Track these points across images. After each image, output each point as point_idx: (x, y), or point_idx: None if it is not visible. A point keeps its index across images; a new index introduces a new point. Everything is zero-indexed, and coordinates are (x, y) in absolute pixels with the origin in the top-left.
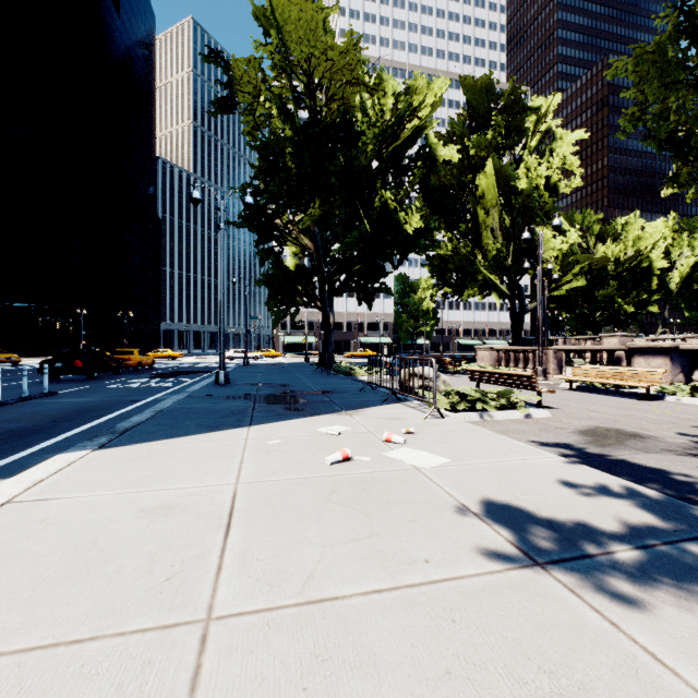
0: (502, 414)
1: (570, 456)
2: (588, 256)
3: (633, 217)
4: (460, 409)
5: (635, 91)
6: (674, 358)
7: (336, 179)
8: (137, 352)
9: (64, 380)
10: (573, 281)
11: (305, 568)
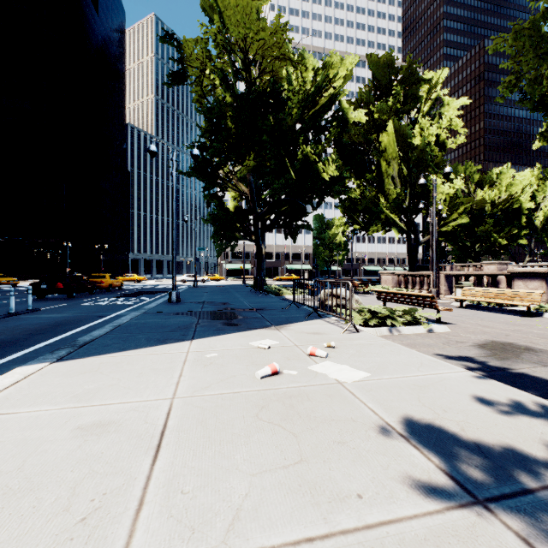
0: (408, 329)
1: (476, 369)
2: (469, 199)
3: (505, 168)
4: (372, 325)
5: (512, 62)
6: None
7: (267, 136)
8: (109, 276)
9: (49, 298)
10: (458, 219)
11: (231, 505)
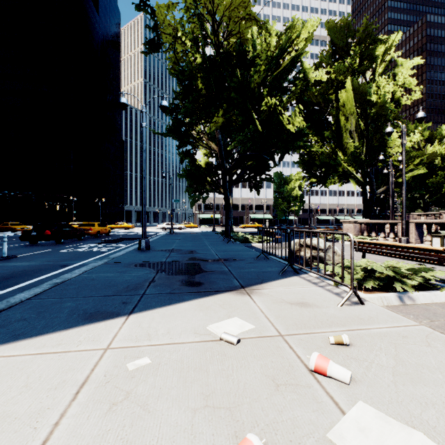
0: (424, 297)
1: None
2: (421, 154)
3: None
4: (370, 287)
5: None
6: None
7: (234, 92)
8: (97, 224)
9: (40, 244)
10: (415, 171)
11: None
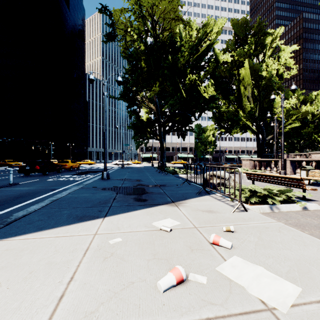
0: (286, 207)
1: None
2: (297, 112)
3: None
4: (253, 202)
5: None
6: None
7: (167, 70)
8: (70, 161)
9: (31, 175)
10: (292, 124)
11: None
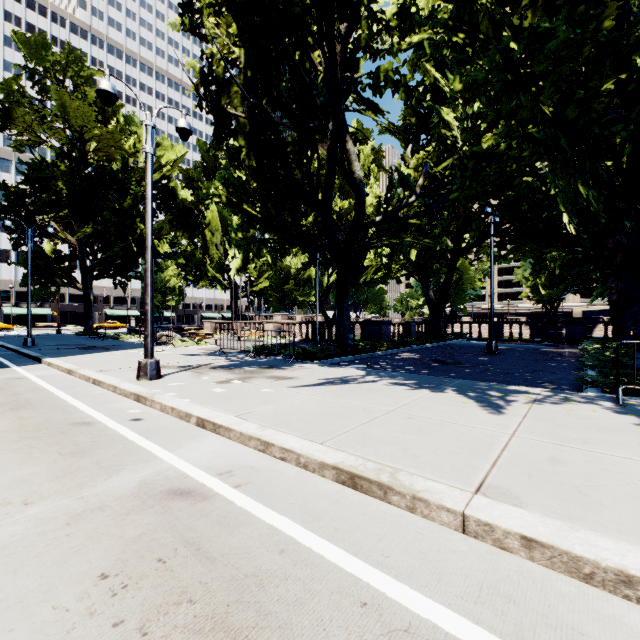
0: (198, 347)
1: None
2: (279, 264)
3: None
4: (183, 346)
5: None
6: (276, 326)
7: (108, 212)
8: None
9: None
10: (264, 282)
11: None
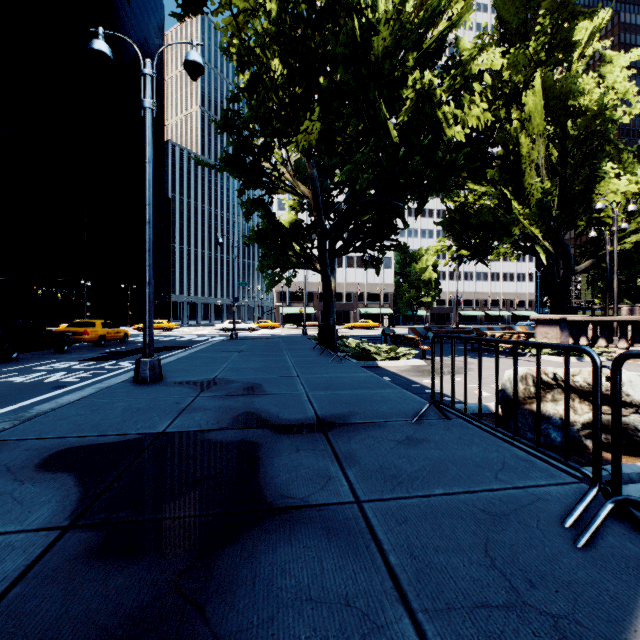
0: None
1: None
2: None
3: None
4: None
5: None
6: None
7: (342, 72)
8: (100, 324)
9: None
10: None
11: None
